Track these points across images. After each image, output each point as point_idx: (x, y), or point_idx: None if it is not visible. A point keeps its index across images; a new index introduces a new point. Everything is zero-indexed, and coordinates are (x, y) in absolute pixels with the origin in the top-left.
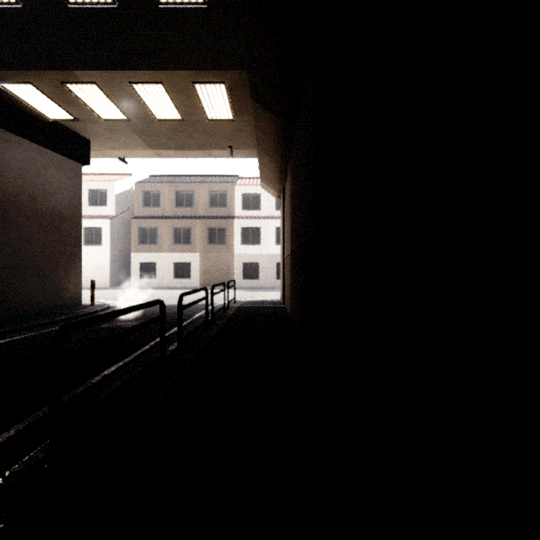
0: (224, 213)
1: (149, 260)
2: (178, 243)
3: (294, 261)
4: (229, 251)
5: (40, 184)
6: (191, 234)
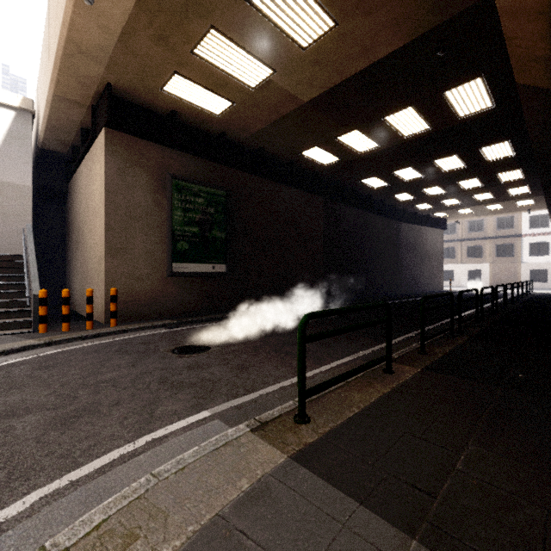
0: (510, 233)
1: (448, 269)
2: (470, 257)
3: None
4: (516, 261)
5: (434, 243)
6: (481, 251)
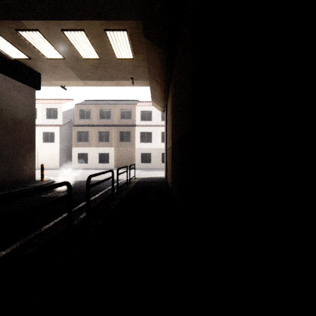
0: (129, 123)
1: (83, 151)
2: (101, 141)
3: (174, 152)
4: (132, 146)
5: (5, 101)
6: (109, 136)
